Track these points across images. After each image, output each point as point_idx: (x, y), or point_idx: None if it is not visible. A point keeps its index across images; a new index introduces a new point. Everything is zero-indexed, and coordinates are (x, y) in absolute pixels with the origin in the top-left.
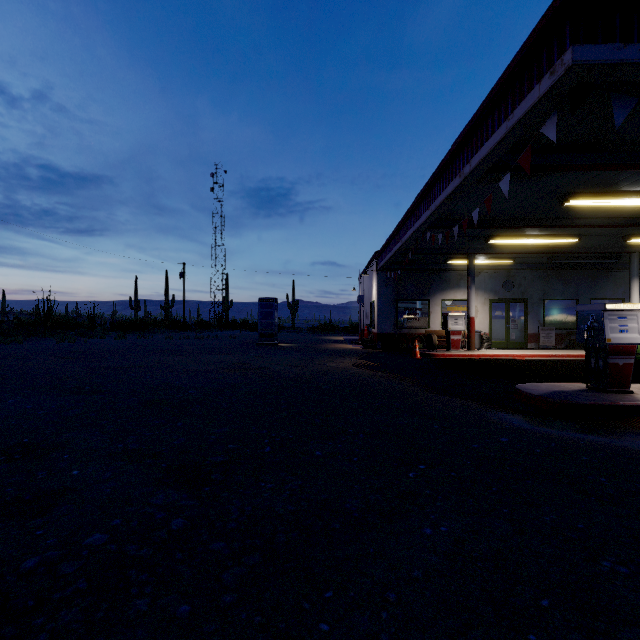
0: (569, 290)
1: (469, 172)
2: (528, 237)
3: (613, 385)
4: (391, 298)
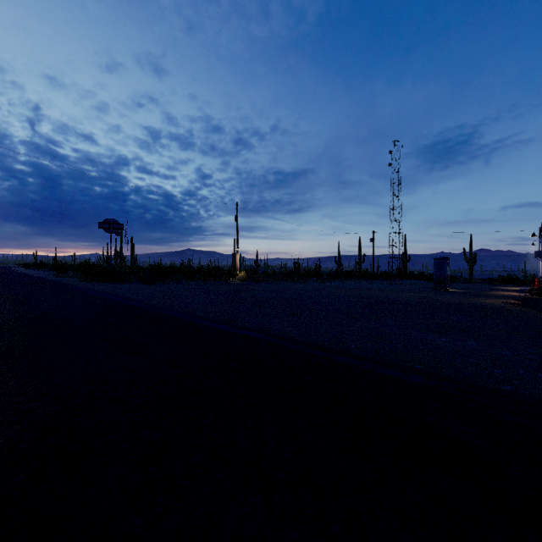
0: None
1: None
2: None
3: None
4: None
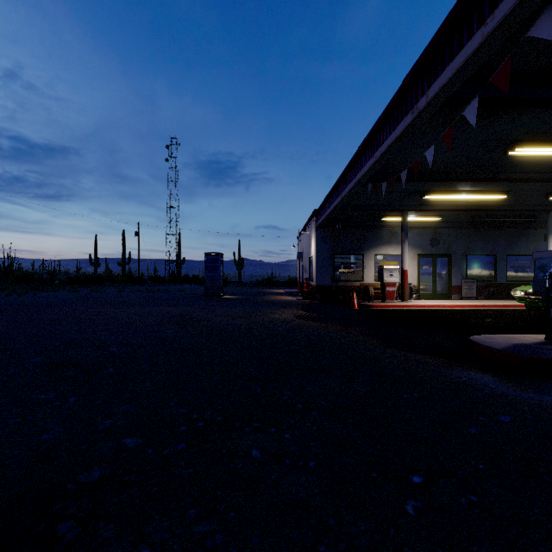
0: (488, 246)
1: (425, 104)
2: (461, 193)
3: None
4: (329, 253)
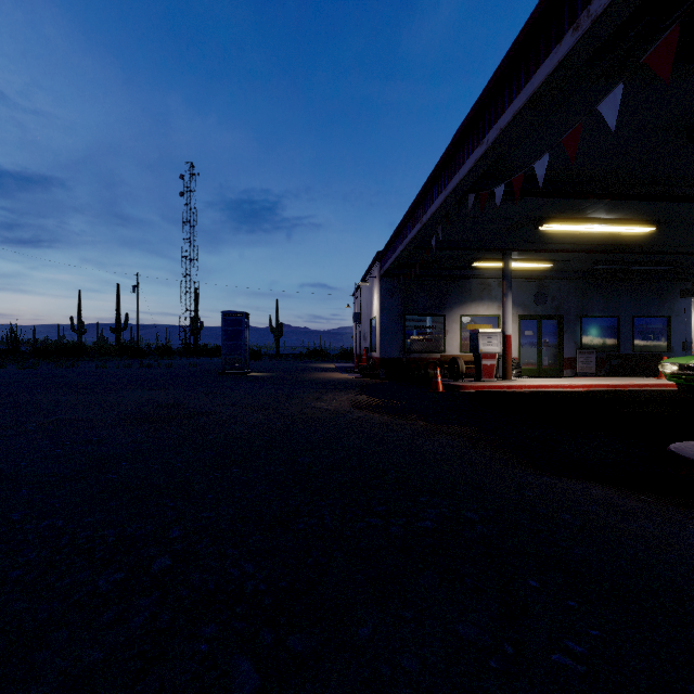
0: (609, 305)
1: None
2: (593, 222)
3: None
4: (398, 312)
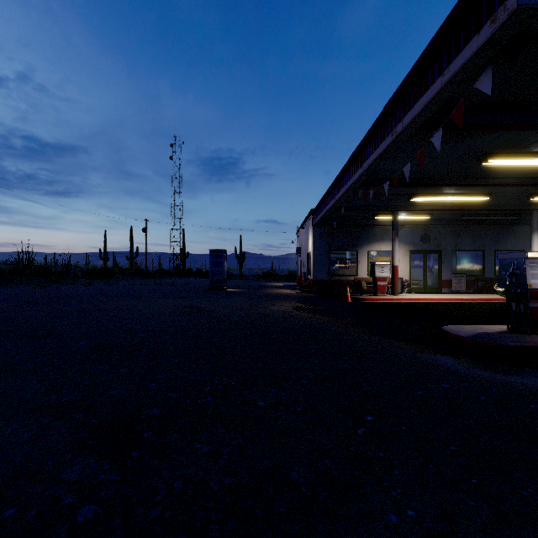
0: (477, 243)
1: (401, 130)
2: (446, 195)
3: (533, 327)
4: (325, 249)
